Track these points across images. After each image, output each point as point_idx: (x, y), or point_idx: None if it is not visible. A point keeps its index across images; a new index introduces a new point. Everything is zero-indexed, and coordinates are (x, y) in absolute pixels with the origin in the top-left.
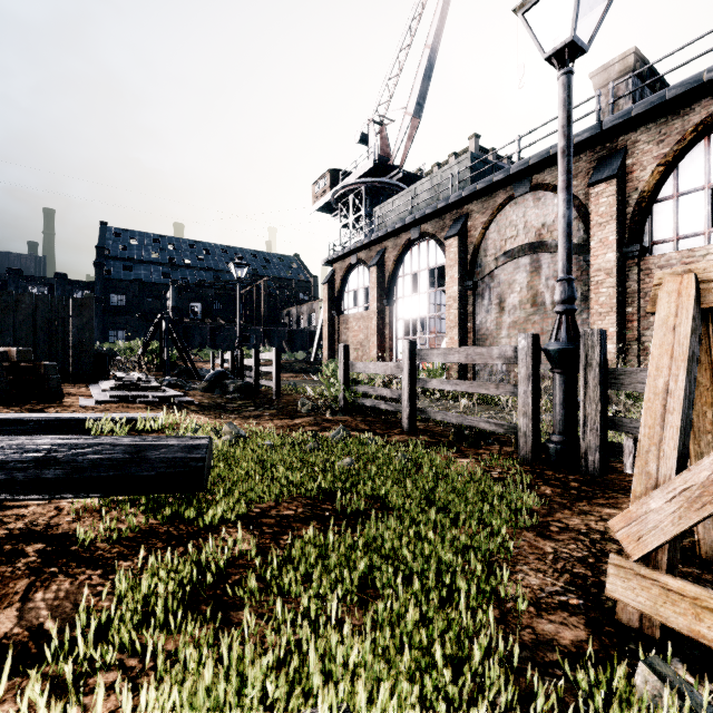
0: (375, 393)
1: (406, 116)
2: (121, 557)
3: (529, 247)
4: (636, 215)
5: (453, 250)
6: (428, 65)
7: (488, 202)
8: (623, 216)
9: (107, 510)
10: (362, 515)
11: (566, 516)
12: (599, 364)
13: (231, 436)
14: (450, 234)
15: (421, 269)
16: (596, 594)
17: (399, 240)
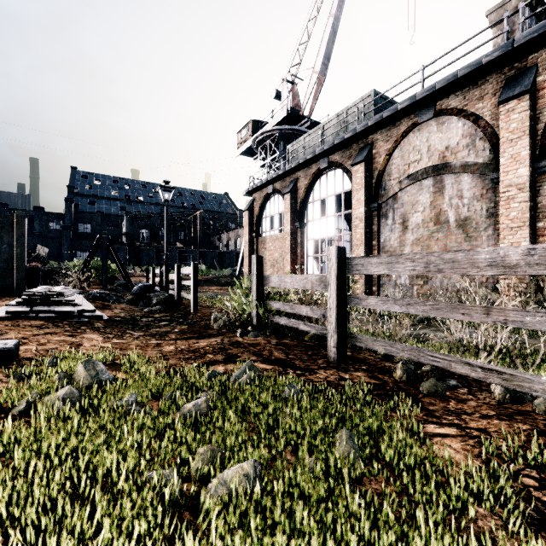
0: (293, 311)
1: (313, 74)
2: None
3: (433, 169)
4: None
5: (360, 175)
6: (332, 31)
7: (392, 130)
8: (534, 132)
9: None
10: None
11: None
12: None
13: (70, 388)
14: (357, 161)
15: (329, 195)
16: None
17: (309, 170)
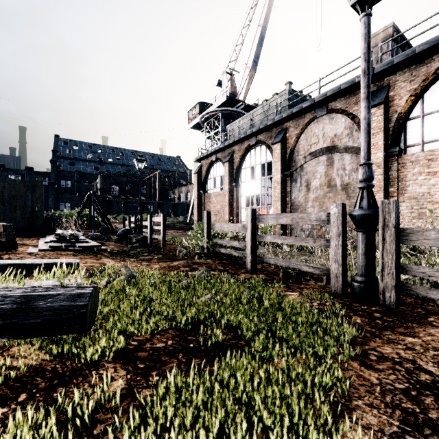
0: (228, 244)
1: (246, 69)
2: (1, 402)
3: (326, 150)
4: (396, 128)
5: (277, 151)
6: (260, 37)
7: (299, 121)
8: (387, 129)
9: (10, 346)
10: (219, 345)
11: (378, 344)
12: (395, 225)
13: (125, 276)
14: (275, 141)
15: (257, 164)
16: (432, 436)
17: (242, 145)
